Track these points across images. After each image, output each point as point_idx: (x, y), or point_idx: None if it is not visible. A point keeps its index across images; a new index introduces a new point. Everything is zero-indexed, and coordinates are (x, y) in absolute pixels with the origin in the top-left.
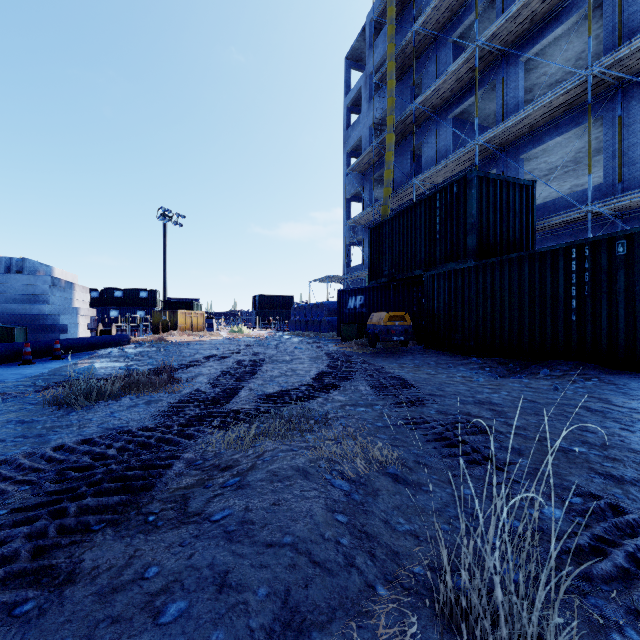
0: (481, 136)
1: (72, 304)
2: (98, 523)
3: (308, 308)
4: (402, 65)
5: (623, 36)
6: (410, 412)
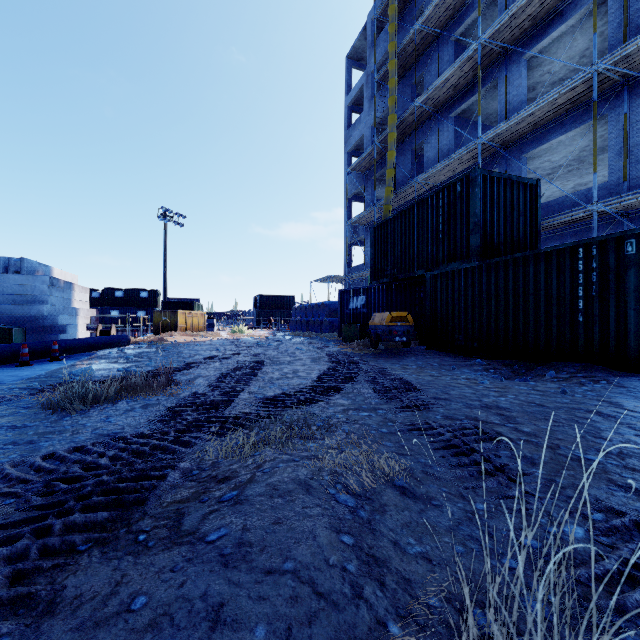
0: (484, 134)
1: (71, 304)
2: (84, 543)
3: (309, 308)
4: (404, 64)
5: (629, 32)
6: (415, 417)
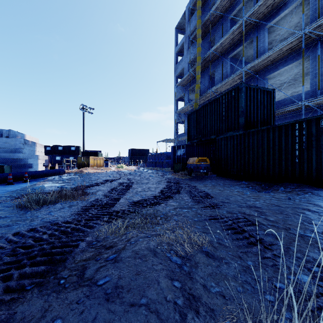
0: (246, 66)
1: (35, 153)
2: (30, 284)
3: (156, 155)
4: (204, 31)
5: (320, 13)
6: (212, 212)
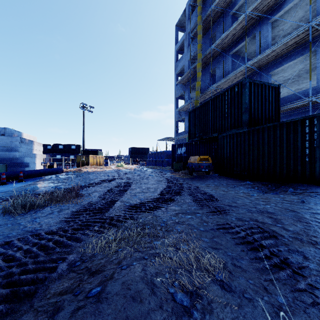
0: (248, 62)
1: (32, 152)
2: None
3: (156, 154)
4: (205, 27)
5: None
6: (219, 219)
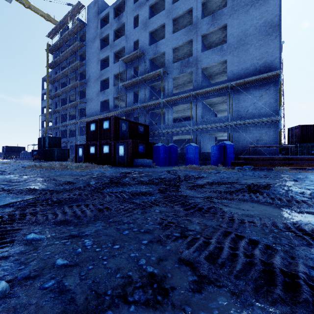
0: (60, 124)
1: None
2: None
3: (26, 153)
4: (53, 97)
5: (76, 117)
6: None
